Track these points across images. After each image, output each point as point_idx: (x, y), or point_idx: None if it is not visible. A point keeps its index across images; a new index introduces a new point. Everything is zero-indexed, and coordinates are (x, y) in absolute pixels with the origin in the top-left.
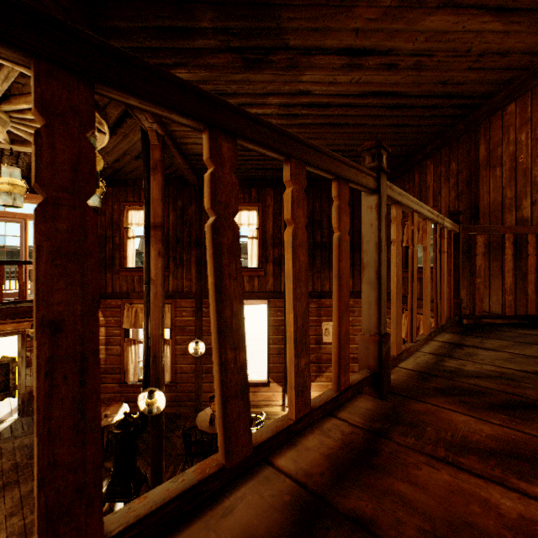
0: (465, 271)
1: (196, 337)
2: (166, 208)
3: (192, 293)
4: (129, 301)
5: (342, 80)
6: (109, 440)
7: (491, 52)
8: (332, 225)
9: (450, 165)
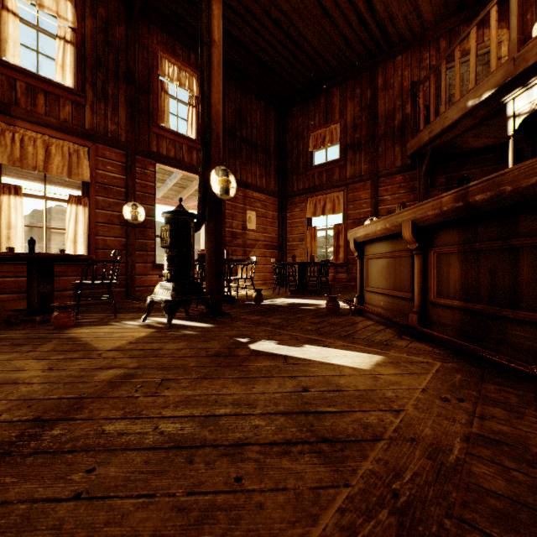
0: (367, 153)
1: (129, 201)
2: (81, 4)
3: (122, 142)
4: (7, 119)
5: None
6: (171, 226)
7: (417, 12)
8: (253, 126)
9: (355, 90)
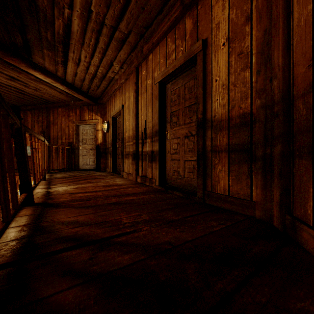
0: None
1: None
2: None
3: None
4: None
5: (3, 79)
6: None
7: (57, 96)
8: None
9: (39, 117)
